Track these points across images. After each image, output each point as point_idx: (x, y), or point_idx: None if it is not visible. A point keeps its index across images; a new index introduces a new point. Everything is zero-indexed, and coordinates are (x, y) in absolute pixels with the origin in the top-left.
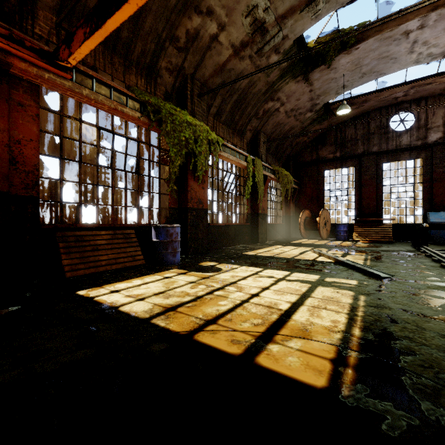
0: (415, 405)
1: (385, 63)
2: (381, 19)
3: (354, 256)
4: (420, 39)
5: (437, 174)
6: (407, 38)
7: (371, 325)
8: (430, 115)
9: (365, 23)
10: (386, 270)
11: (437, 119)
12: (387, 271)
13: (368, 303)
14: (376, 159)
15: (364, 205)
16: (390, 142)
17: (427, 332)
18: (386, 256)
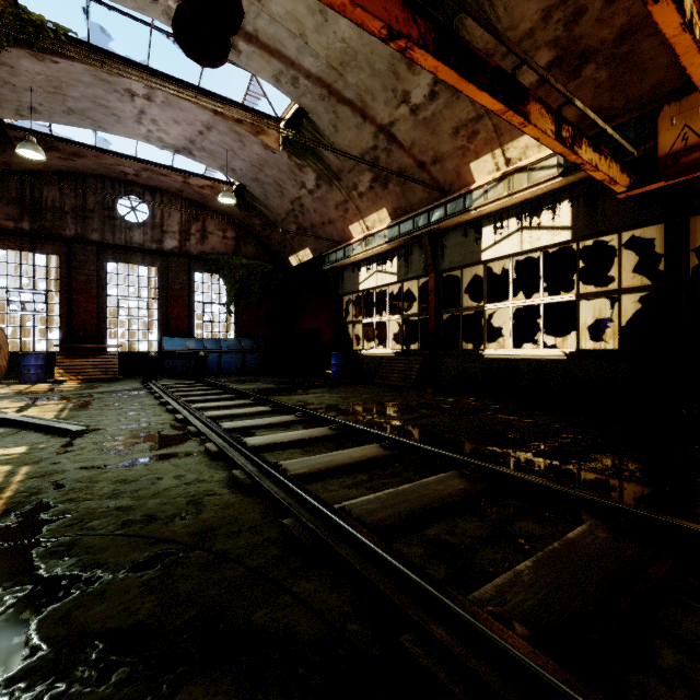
0: (36, 573)
1: (105, 115)
2: (95, 46)
3: (43, 408)
4: (149, 113)
5: (173, 290)
6: (133, 101)
7: (20, 503)
8: (166, 215)
9: (69, 31)
10: (88, 420)
11: (173, 223)
12: (89, 421)
13: (32, 474)
14: (97, 253)
15: (78, 322)
16: (118, 234)
17: (99, 485)
18: (99, 400)
